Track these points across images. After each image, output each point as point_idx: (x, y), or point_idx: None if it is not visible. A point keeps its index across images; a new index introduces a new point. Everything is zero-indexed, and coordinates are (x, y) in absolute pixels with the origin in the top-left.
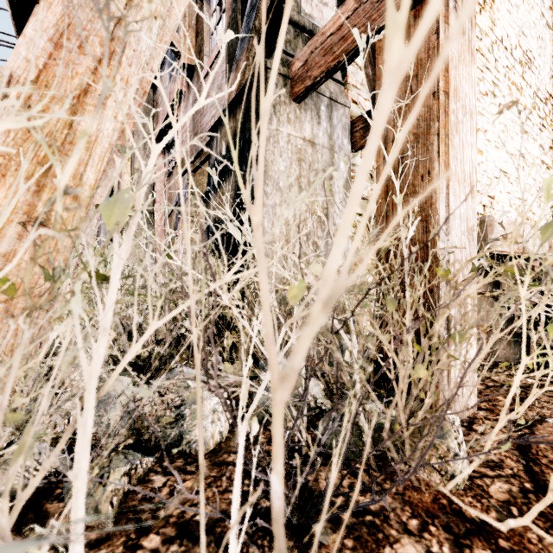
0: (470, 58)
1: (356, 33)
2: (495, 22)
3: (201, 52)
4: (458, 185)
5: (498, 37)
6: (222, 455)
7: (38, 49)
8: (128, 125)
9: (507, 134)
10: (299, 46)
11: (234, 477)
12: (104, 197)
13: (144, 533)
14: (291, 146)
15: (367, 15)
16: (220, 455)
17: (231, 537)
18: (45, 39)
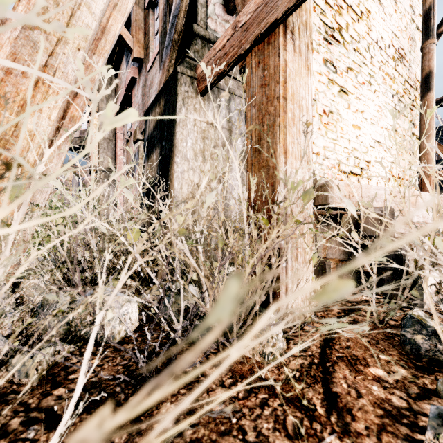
0: (307, 72)
1: (203, 66)
2: (371, 28)
3: (148, 48)
4: (295, 160)
5: (373, 39)
6: (123, 345)
7: None
8: (77, 113)
9: (382, 113)
10: (205, 53)
11: (126, 357)
12: (58, 165)
13: (56, 387)
14: (197, 128)
15: (239, 40)
16: (122, 345)
17: (81, 372)
18: None
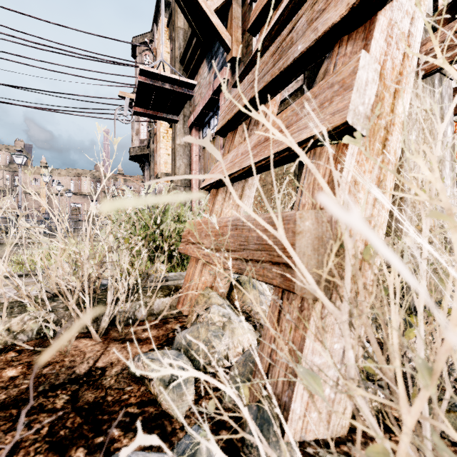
0: None
1: None
2: None
3: (249, 46)
4: None
5: None
6: None
7: (380, 48)
8: (274, 109)
9: None
10: None
11: None
12: None
13: None
14: (418, 117)
15: None
16: None
17: None
18: (382, 39)
